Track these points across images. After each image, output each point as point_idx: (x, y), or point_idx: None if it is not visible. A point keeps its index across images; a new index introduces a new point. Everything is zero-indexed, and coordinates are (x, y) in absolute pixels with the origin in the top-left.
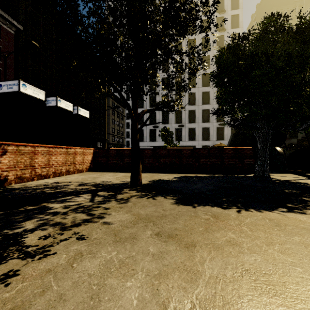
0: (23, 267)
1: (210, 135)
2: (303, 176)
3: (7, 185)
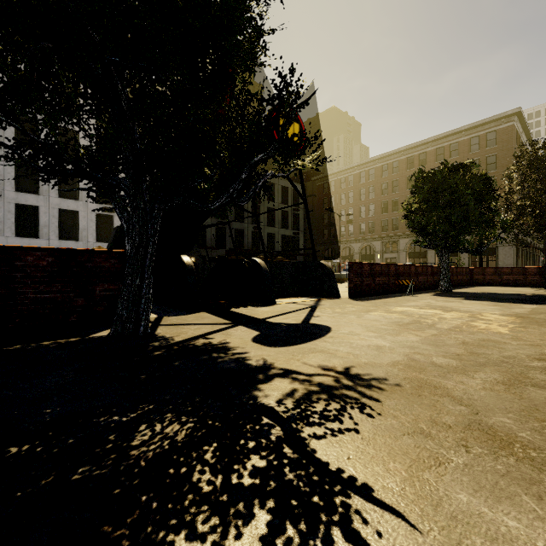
0: None
1: (82, 230)
2: (225, 317)
3: None
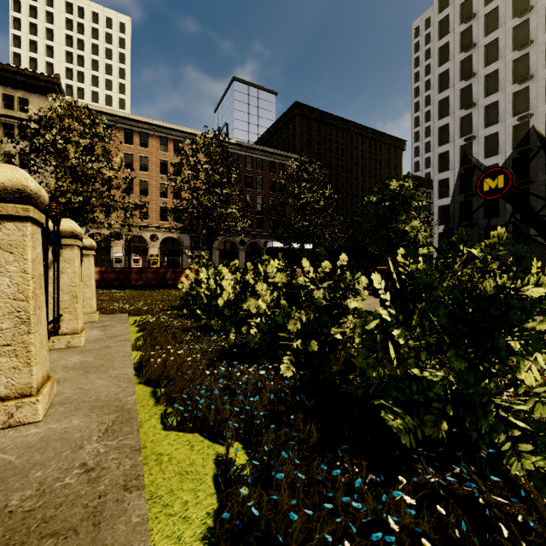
0: None
1: None
2: None
3: None
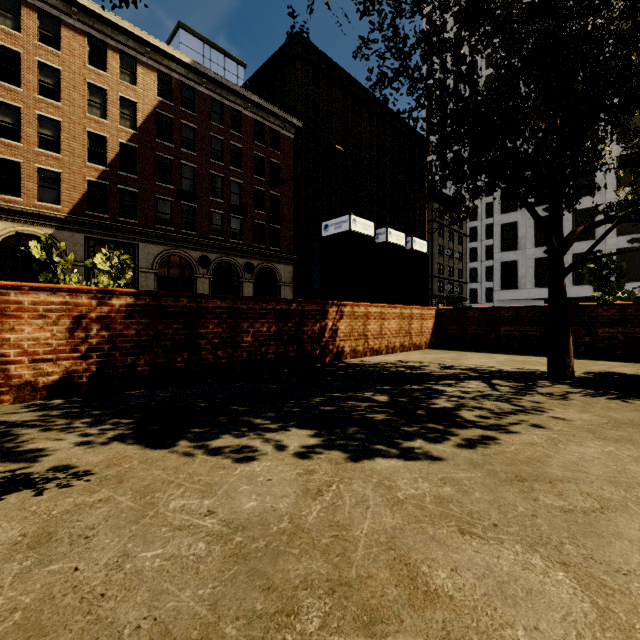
0: (494, 435)
1: None
2: None
3: (343, 360)
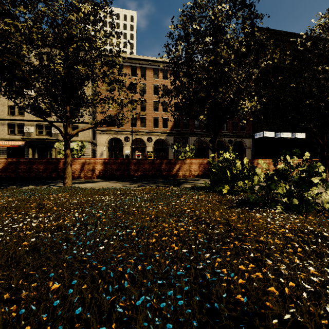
0: None
1: None
2: None
3: None
